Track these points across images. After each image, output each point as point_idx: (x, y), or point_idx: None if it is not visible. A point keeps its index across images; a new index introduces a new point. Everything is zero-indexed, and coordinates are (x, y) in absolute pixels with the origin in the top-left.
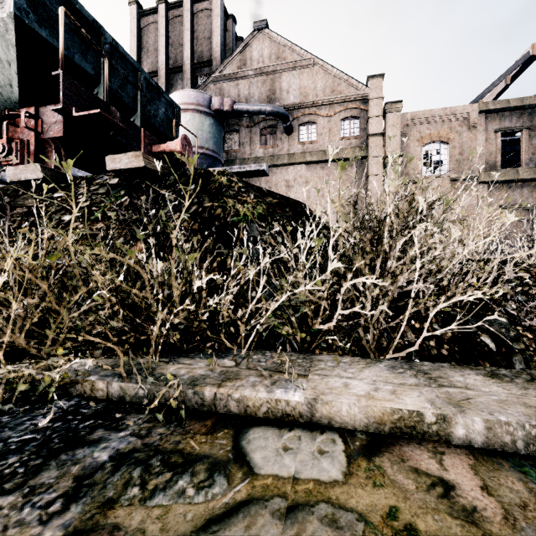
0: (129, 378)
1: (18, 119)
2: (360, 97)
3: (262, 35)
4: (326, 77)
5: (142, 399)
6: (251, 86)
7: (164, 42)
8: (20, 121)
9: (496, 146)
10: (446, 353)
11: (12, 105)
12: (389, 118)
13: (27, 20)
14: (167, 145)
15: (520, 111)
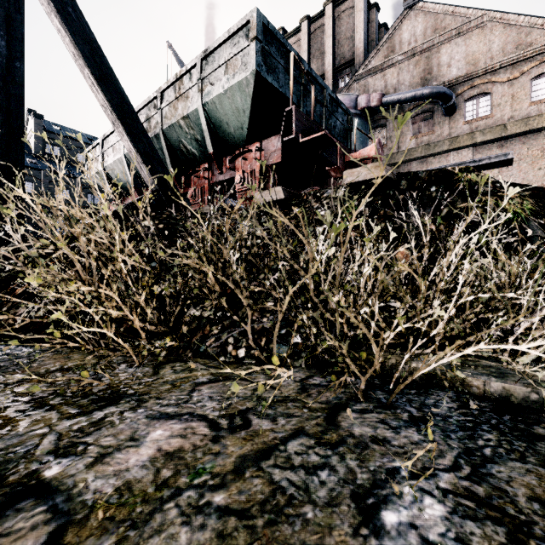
0: (509, 380)
1: (246, 154)
2: None
3: (414, 11)
4: (506, 31)
5: (536, 403)
6: (400, 73)
7: (306, 56)
8: (248, 155)
9: None
10: None
11: (240, 144)
12: None
13: (261, 72)
14: (359, 152)
15: None
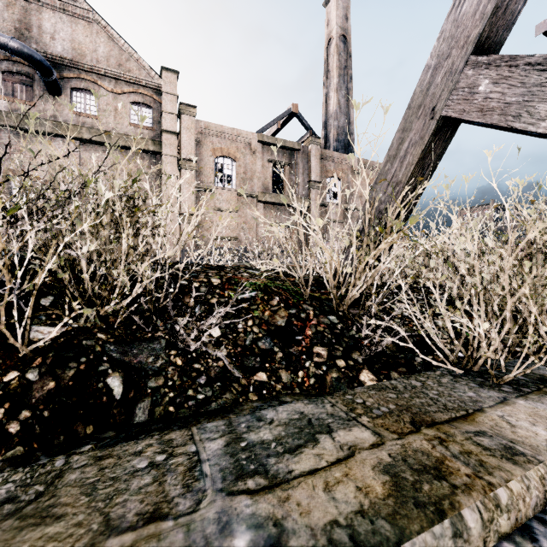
0: None
1: None
2: (153, 85)
3: None
4: (110, 44)
5: None
6: None
7: None
8: None
9: (269, 174)
10: (18, 428)
11: None
12: (184, 120)
13: None
14: None
15: (284, 150)
